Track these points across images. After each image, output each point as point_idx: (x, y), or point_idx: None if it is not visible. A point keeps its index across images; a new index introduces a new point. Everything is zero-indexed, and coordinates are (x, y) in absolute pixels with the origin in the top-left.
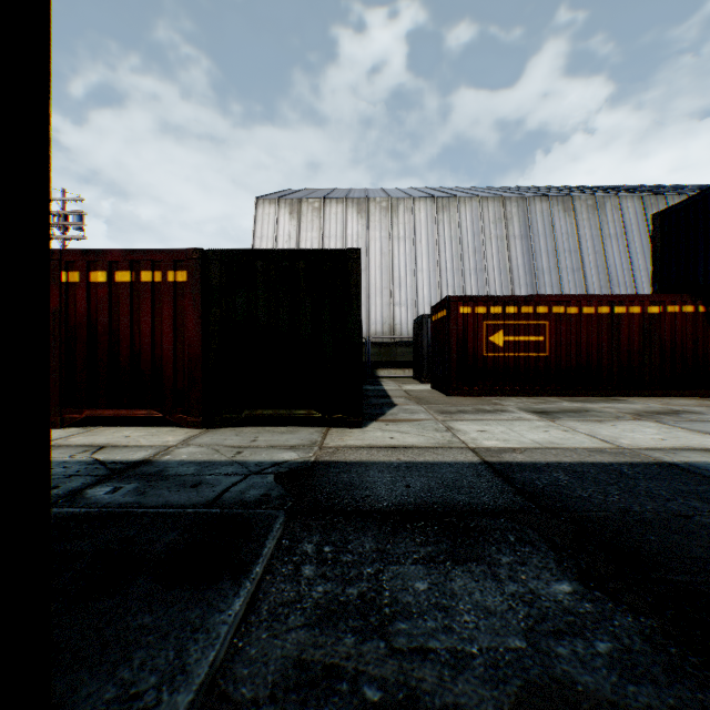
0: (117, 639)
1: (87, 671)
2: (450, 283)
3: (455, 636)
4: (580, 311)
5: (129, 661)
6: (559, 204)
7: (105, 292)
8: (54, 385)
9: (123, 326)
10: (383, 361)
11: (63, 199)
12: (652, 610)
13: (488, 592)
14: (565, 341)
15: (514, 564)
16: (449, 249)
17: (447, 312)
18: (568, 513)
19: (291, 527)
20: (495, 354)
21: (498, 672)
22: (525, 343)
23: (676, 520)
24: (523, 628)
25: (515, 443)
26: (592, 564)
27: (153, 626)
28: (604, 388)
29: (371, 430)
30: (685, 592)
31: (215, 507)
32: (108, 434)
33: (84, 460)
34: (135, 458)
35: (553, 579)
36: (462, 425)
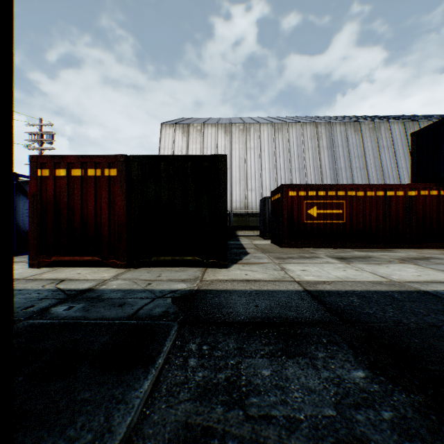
0: (67, 408)
1: (46, 430)
2: (283, 177)
3: (289, 407)
4: (365, 194)
5: (74, 424)
6: (351, 127)
7: (65, 182)
8: (33, 241)
9: (76, 204)
10: (240, 225)
11: (40, 124)
12: (418, 390)
13: (310, 377)
14: (355, 213)
15: (326, 358)
16: (282, 155)
17: (281, 195)
18: (360, 323)
19: (181, 333)
20: (311, 221)
21: (318, 432)
22: (330, 214)
23: (430, 329)
24: (333, 402)
25: (325, 278)
26: (377, 358)
27: (91, 399)
28: (380, 243)
29: (233, 270)
30: (439, 377)
31: (133, 319)
32: (67, 272)
33: (51, 289)
34: (83, 287)
35: (352, 368)
36: (290, 266)
